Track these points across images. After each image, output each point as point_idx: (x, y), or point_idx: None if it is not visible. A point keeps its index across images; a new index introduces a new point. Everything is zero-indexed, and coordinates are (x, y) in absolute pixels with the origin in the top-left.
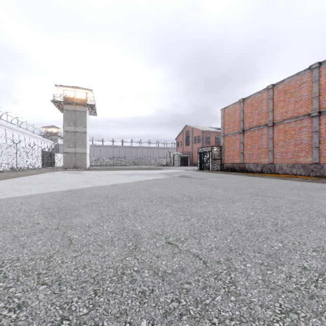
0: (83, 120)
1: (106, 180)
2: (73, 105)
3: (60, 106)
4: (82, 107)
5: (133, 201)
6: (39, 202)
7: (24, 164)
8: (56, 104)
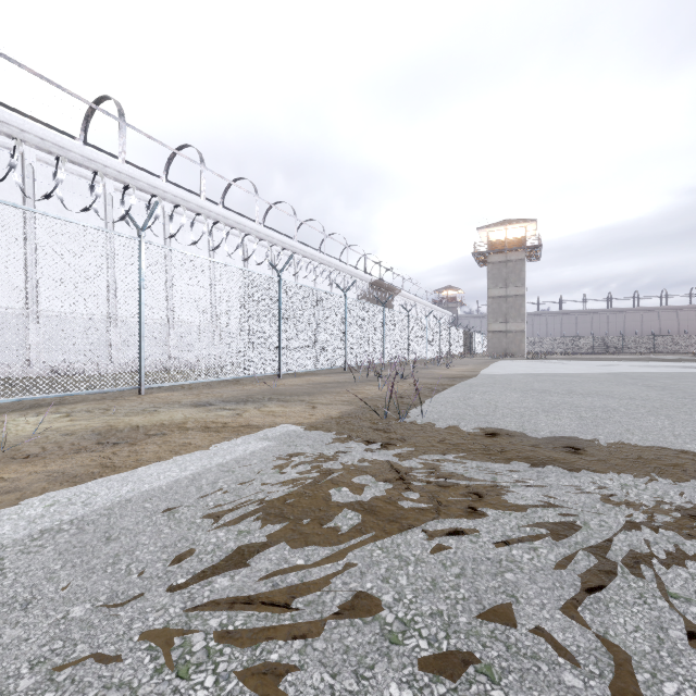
0: (520, 275)
1: (622, 369)
2: (503, 253)
3: (481, 258)
4: (517, 253)
5: (695, 380)
6: (602, 376)
7: (453, 349)
8: (476, 257)
